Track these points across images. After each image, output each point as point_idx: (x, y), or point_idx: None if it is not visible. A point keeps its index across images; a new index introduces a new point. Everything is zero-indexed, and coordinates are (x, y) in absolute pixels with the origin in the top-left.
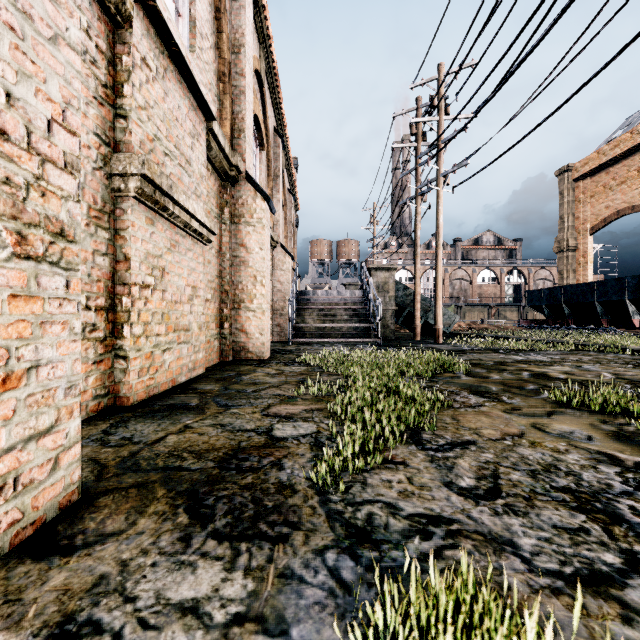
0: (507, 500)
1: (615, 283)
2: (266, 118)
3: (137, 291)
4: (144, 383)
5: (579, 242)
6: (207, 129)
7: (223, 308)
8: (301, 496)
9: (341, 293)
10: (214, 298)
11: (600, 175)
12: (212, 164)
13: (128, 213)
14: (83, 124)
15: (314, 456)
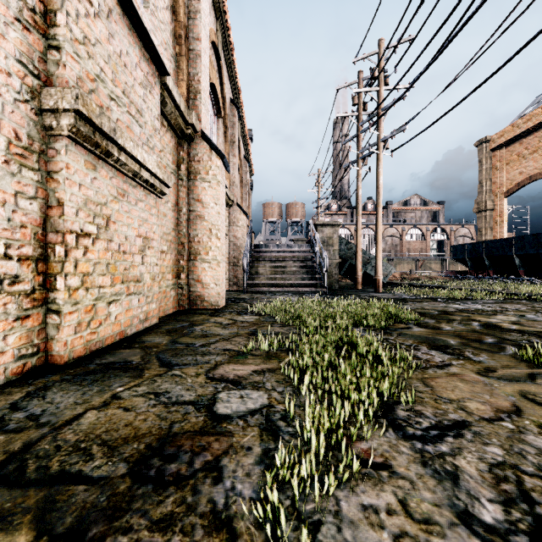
0: None
1: (532, 238)
2: (223, 89)
3: (73, 239)
4: (83, 338)
5: (496, 203)
6: (161, 83)
7: (180, 260)
8: None
9: (290, 247)
10: (170, 250)
11: (514, 145)
12: (168, 121)
13: (61, 154)
14: None
15: (264, 451)
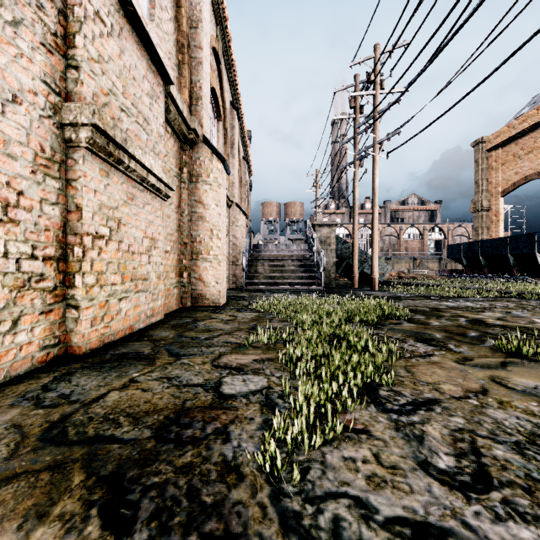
0: (504, 493)
1: (526, 238)
2: (223, 92)
3: (90, 241)
4: (98, 332)
5: (492, 203)
6: (165, 92)
7: (182, 259)
8: (248, 485)
9: (289, 246)
10: (173, 250)
11: (510, 146)
12: (171, 127)
13: (80, 163)
14: (28, 69)
15: (264, 421)
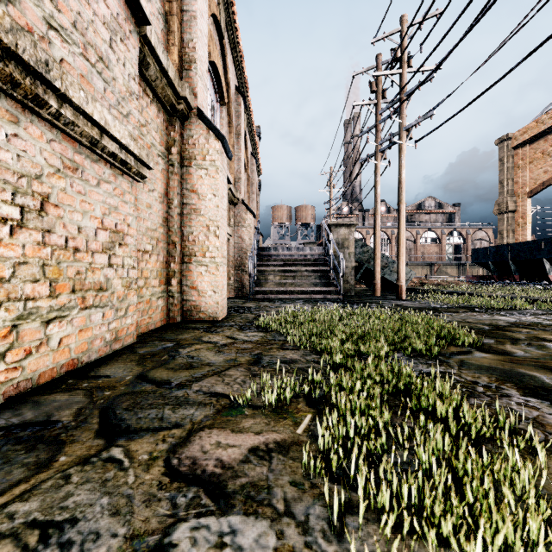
0: None
1: None
2: (227, 73)
3: None
4: None
5: (518, 204)
6: (139, 35)
7: (170, 262)
8: None
9: (301, 250)
10: (157, 250)
11: (538, 142)
12: (152, 89)
13: None
14: None
15: None
